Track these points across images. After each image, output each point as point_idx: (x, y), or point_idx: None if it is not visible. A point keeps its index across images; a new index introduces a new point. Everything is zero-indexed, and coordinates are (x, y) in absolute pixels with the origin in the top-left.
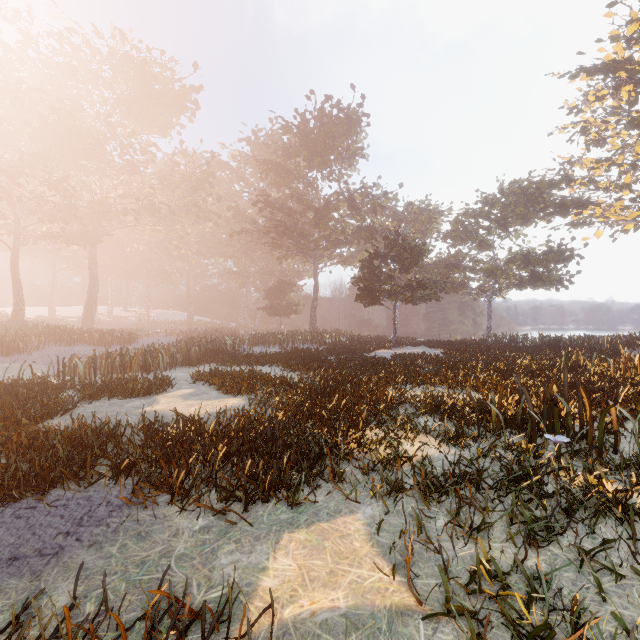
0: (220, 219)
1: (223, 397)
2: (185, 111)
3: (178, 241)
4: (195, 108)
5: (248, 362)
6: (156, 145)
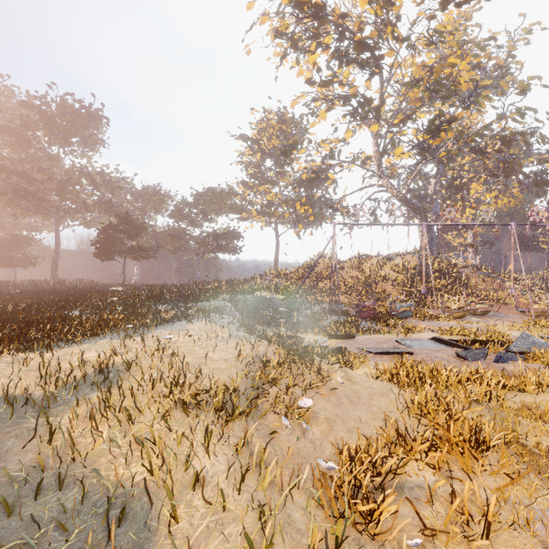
0: None
1: None
2: None
3: None
4: None
5: None
6: None
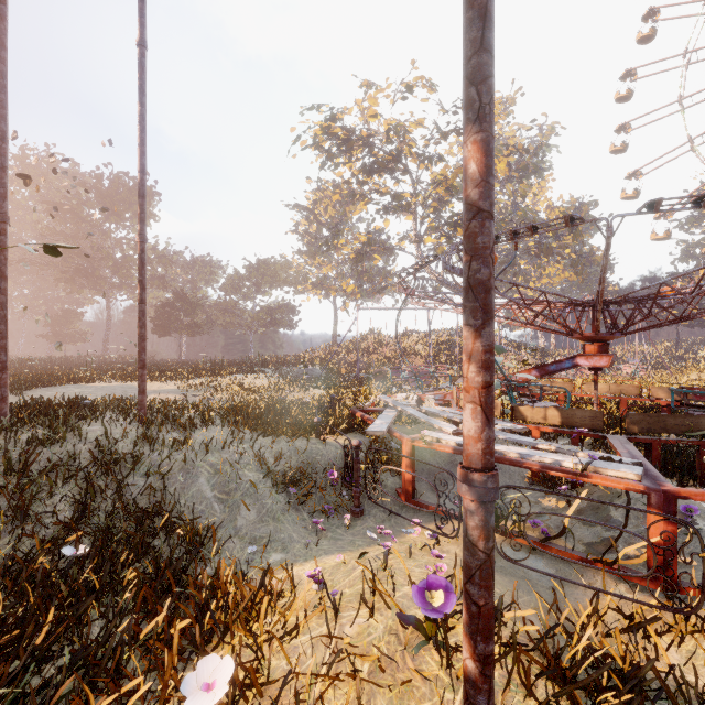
0: None
1: None
2: None
3: None
4: None
5: None
6: None
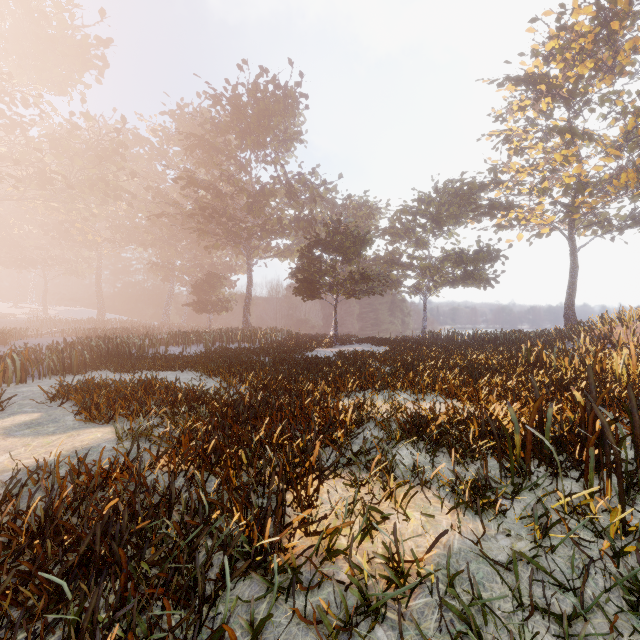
0: (138, 202)
1: (81, 427)
2: (90, 67)
3: (83, 224)
4: (103, 65)
5: (153, 367)
6: (50, 103)
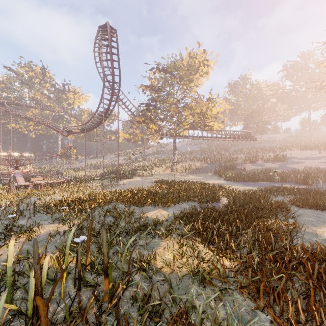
0: None
1: None
2: None
3: None
4: None
5: None
6: None
